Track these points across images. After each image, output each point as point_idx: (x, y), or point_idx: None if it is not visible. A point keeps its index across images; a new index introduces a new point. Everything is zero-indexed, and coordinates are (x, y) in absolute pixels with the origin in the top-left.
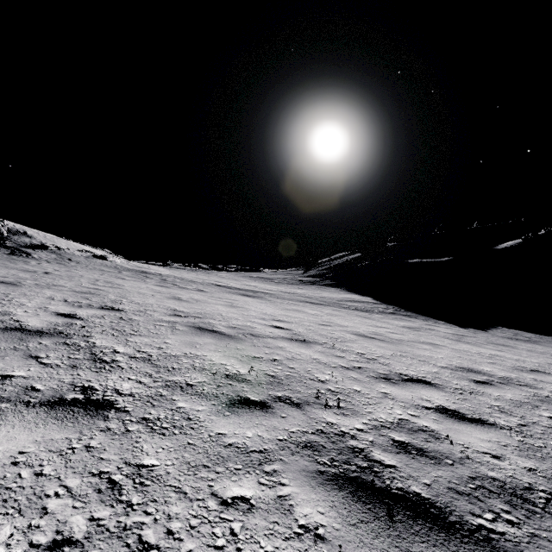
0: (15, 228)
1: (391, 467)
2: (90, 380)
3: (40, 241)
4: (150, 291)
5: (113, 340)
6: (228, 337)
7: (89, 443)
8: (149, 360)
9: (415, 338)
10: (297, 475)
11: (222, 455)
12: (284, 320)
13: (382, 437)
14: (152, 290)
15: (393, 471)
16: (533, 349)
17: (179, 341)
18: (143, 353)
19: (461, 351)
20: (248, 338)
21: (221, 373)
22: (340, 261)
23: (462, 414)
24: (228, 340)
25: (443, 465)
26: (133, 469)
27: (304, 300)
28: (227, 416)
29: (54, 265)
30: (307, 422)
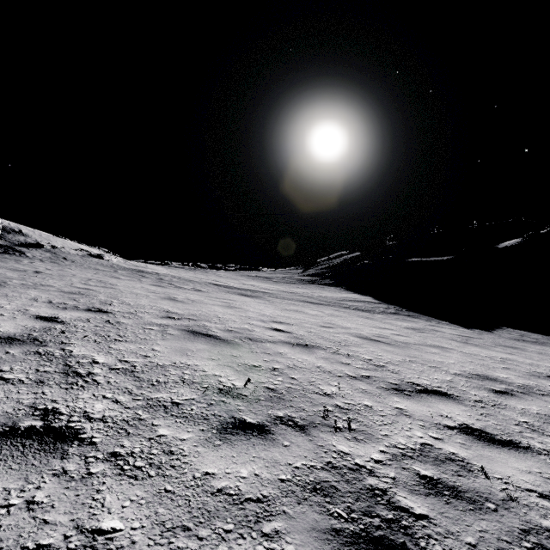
0: (10, 226)
1: (422, 519)
2: (56, 400)
3: (36, 239)
4: (144, 291)
5: (94, 347)
6: (224, 342)
7: (33, 496)
8: (132, 371)
9: (421, 341)
10: (306, 538)
11: (209, 509)
12: (283, 322)
13: (405, 472)
14: (146, 290)
15: (426, 524)
16: (543, 352)
17: (169, 348)
18: (126, 363)
19: (471, 355)
20: (246, 343)
21: (213, 387)
22: (339, 260)
23: (490, 435)
24: (224, 345)
25: (485, 511)
26: (85, 538)
27: (303, 300)
28: (217, 446)
29: (47, 264)
30: (314, 452)
